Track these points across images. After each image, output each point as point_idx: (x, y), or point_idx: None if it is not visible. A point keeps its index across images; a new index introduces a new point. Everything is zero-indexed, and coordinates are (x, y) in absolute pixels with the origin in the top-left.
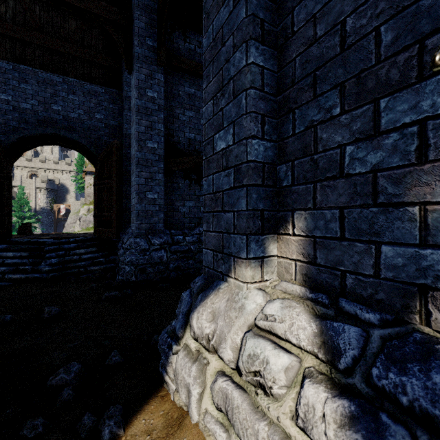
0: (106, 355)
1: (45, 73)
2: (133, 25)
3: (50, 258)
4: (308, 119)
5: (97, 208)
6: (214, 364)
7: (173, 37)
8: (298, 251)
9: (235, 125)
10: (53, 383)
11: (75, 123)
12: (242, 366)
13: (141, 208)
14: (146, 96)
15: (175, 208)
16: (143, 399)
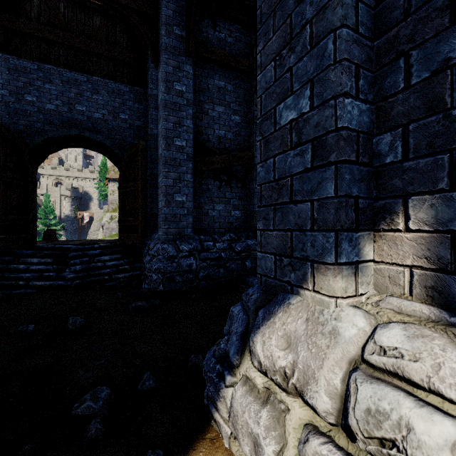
0: (137, 378)
1: (69, 73)
2: (159, 15)
3: (74, 265)
4: (438, 58)
5: (121, 213)
6: (299, 412)
7: (202, 26)
8: (417, 253)
9: (314, 83)
10: (79, 412)
11: (99, 124)
12: (355, 427)
13: (169, 211)
14: (174, 90)
15: (204, 212)
16: (187, 441)
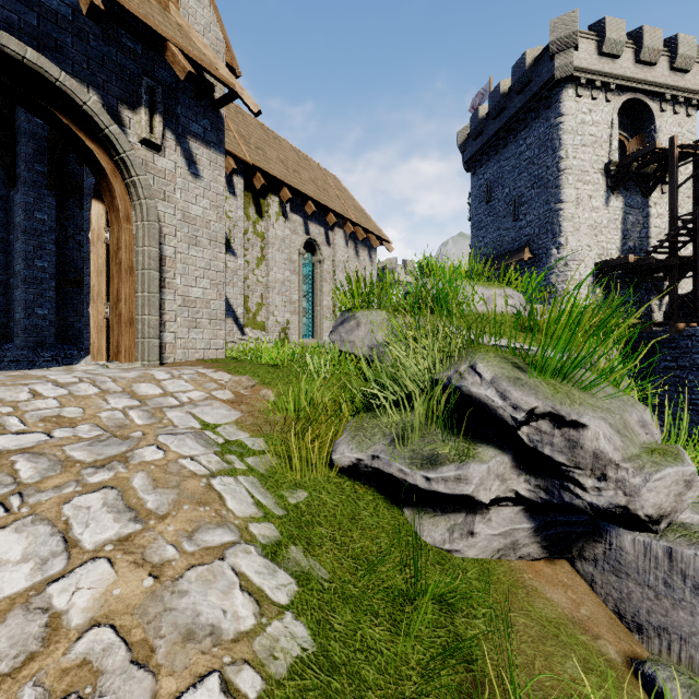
0: None
1: None
2: (17, 144)
3: None
4: None
5: None
6: None
7: (67, 160)
8: None
9: None
10: None
11: None
12: None
13: (30, 323)
14: (35, 218)
15: (69, 324)
16: None
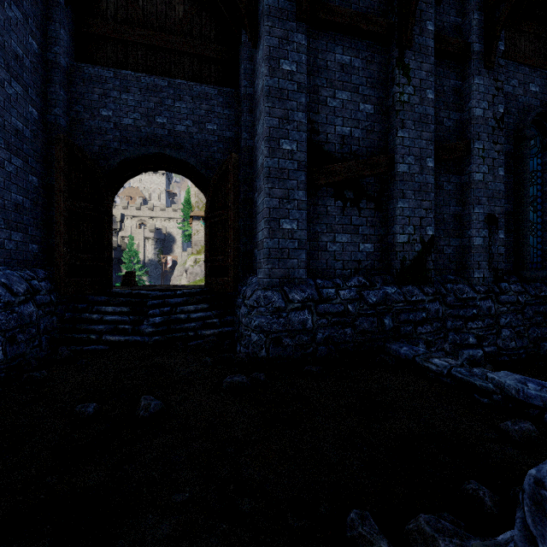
0: None
1: (148, 78)
2: None
3: (153, 316)
4: None
5: (208, 250)
6: None
7: None
8: None
9: None
10: None
11: (182, 138)
12: None
13: (273, 244)
14: (280, 71)
15: (321, 245)
16: None
